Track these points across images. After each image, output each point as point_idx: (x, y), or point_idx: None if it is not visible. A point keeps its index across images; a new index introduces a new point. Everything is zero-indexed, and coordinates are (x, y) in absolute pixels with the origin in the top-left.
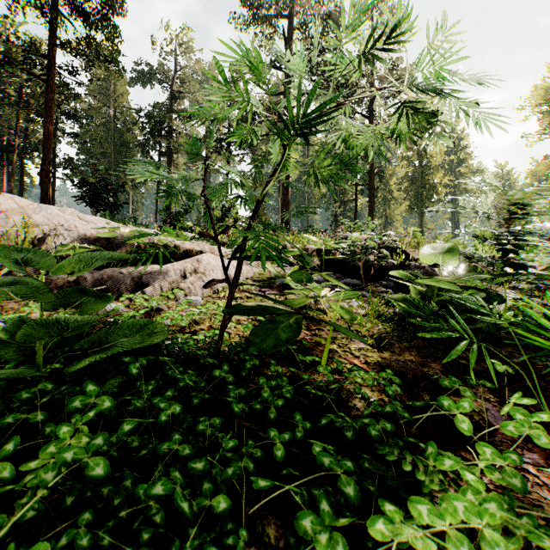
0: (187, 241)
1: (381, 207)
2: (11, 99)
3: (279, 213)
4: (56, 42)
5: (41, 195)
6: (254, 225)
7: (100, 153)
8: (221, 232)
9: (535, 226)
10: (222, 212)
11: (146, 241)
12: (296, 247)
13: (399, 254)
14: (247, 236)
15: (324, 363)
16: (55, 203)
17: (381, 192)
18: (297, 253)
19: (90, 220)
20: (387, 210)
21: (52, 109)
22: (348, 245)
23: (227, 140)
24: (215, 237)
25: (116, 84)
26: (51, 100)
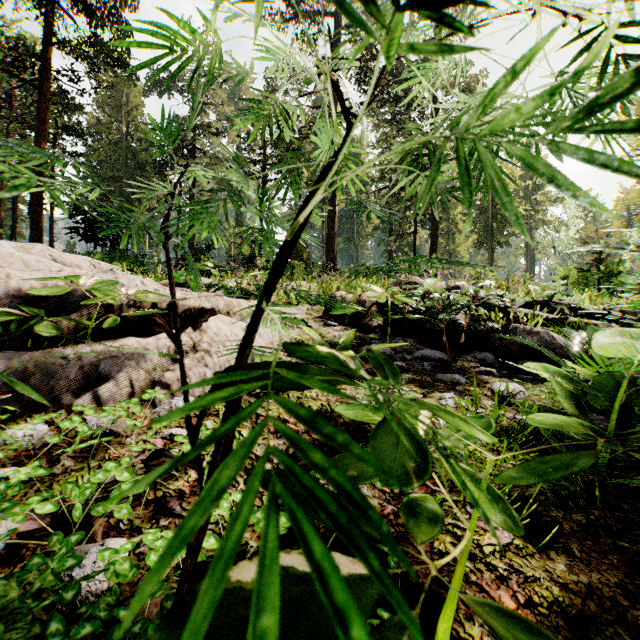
0: (191, 295)
1: (444, 241)
2: (2, 111)
3: (324, 248)
4: (50, 39)
5: (31, 227)
6: (294, 263)
7: (110, 176)
8: (187, 323)
9: (625, 264)
10: (251, 249)
11: (122, 298)
12: (408, 413)
13: (493, 310)
14: (248, 346)
15: (445, 635)
16: (54, 236)
17: (444, 223)
18: (352, 310)
19: (69, 260)
20: (450, 245)
21: (45, 121)
22: (420, 296)
23: (235, 127)
24: (174, 334)
25: (129, 95)
26: (43, 110)
